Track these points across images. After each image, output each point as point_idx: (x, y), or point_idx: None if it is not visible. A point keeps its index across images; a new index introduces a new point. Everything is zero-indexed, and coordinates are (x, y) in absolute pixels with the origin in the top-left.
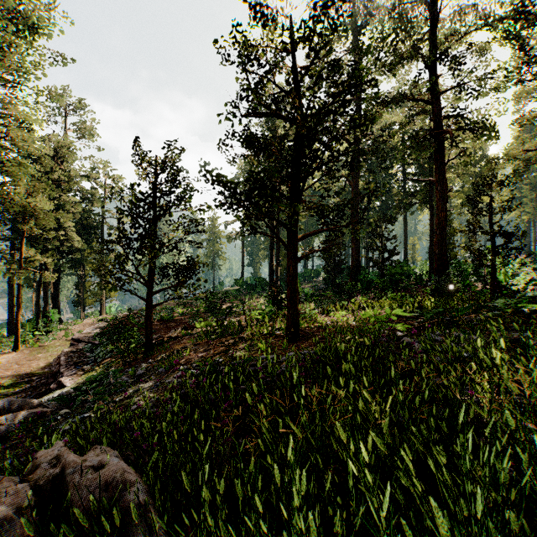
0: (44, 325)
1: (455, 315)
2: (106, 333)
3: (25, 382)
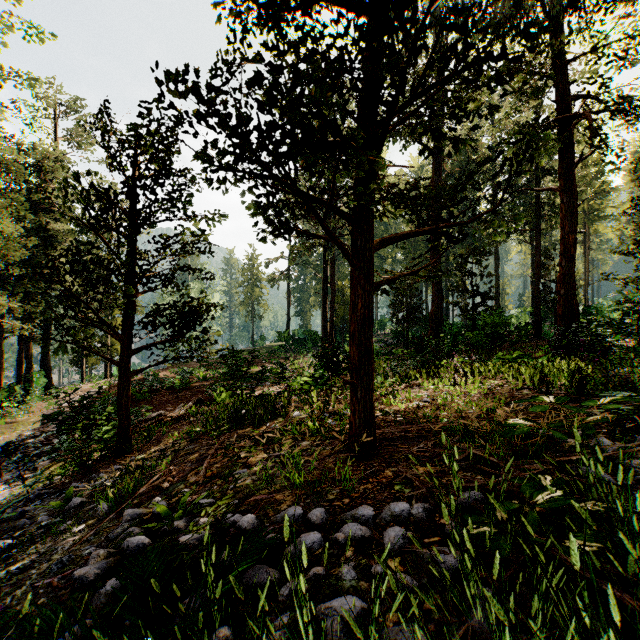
0: (24, 392)
1: None
2: (55, 417)
3: None
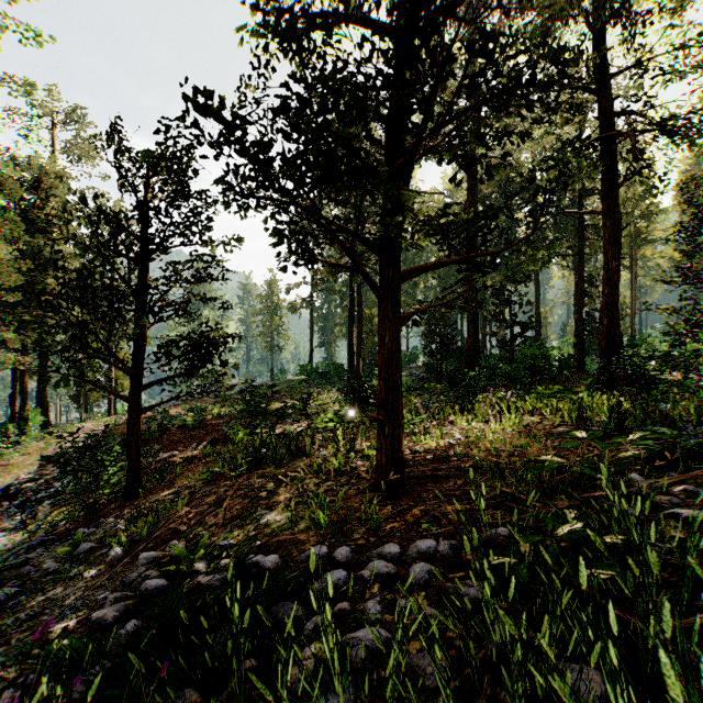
0: (19, 431)
1: None
2: (58, 458)
3: None
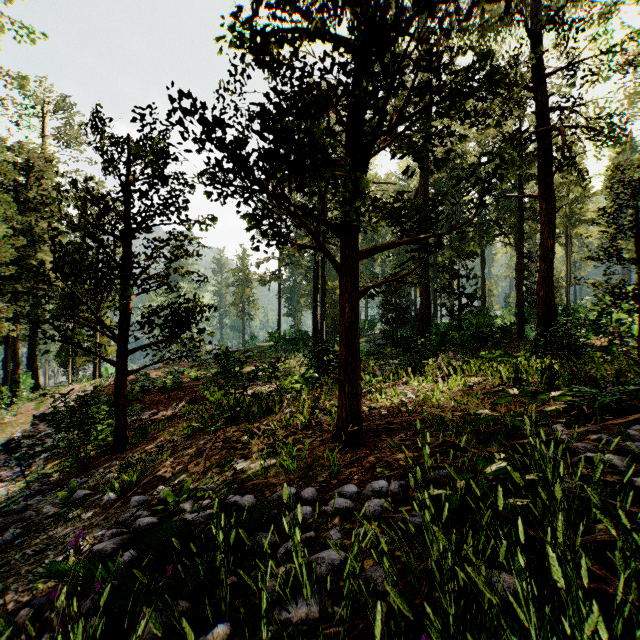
0: (11, 393)
1: (638, 394)
2: (52, 416)
3: None
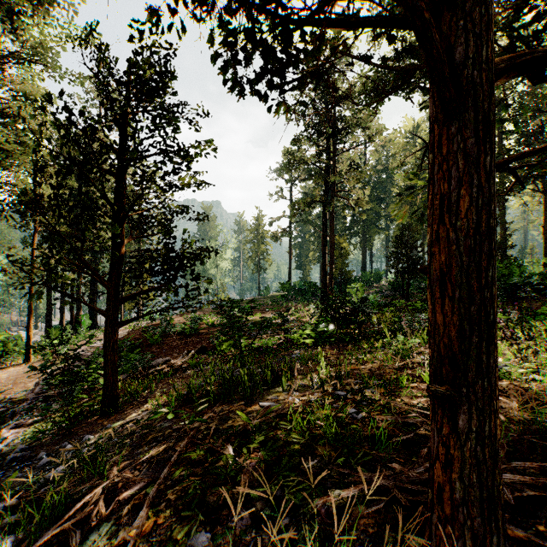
0: (72, 331)
1: None
2: (44, 369)
3: (3, 412)
